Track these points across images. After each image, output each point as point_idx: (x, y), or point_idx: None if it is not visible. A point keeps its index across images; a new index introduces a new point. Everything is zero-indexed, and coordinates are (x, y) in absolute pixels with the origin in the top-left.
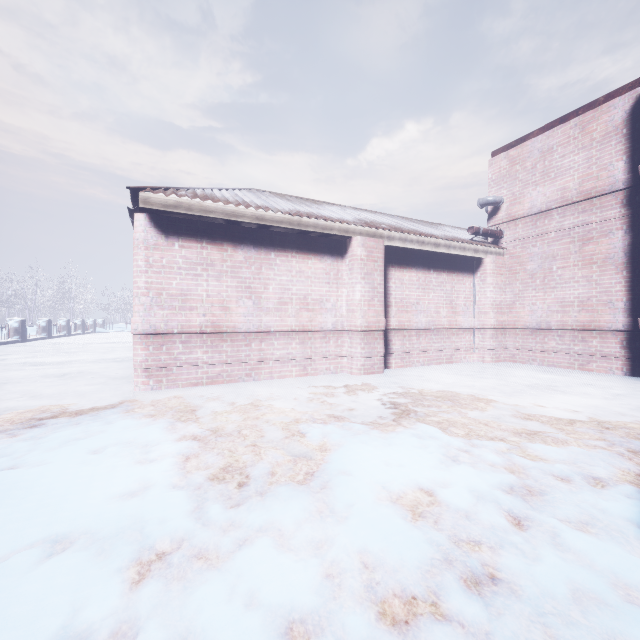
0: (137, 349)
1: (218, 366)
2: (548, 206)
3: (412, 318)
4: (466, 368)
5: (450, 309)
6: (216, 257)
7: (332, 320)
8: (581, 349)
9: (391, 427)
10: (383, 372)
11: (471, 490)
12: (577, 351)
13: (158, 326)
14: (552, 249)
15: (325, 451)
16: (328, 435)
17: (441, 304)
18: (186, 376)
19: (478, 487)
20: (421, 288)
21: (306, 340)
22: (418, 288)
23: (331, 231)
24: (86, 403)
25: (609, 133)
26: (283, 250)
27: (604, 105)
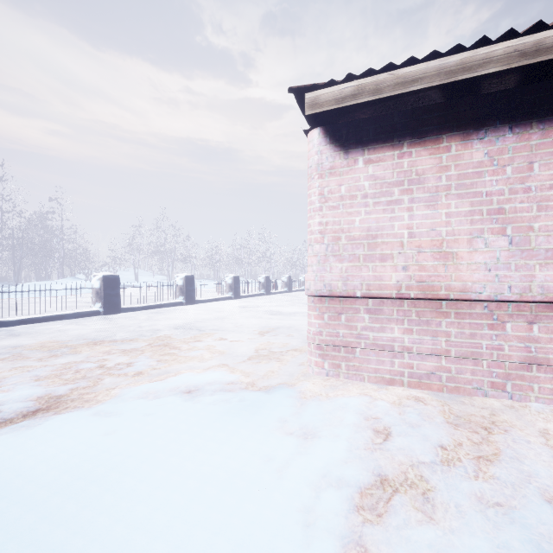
0: (310, 316)
1: (430, 358)
2: None
3: None
4: None
5: None
6: (426, 166)
7: None
8: None
9: None
10: None
11: None
12: None
13: (334, 285)
14: None
15: None
16: None
17: None
18: (374, 365)
19: None
20: None
21: None
22: None
23: None
24: (246, 381)
25: None
26: None
27: None
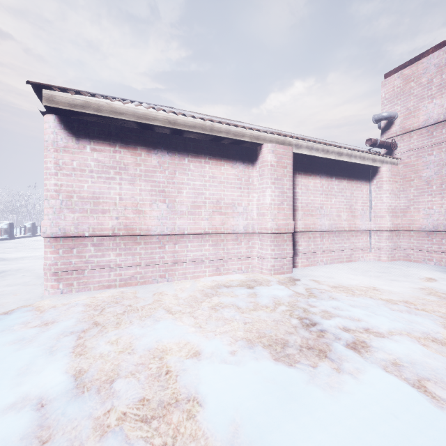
0: (46, 252)
1: (131, 268)
2: None
3: (316, 221)
4: (367, 267)
5: (350, 213)
6: (129, 161)
7: (243, 223)
8: None
9: (334, 379)
10: (292, 272)
11: None
12: None
13: (68, 229)
14: None
15: None
16: (242, 405)
17: (342, 208)
18: (98, 279)
19: None
20: (324, 194)
21: (219, 242)
22: (322, 194)
23: (242, 137)
24: None
25: None
26: (196, 156)
27: None
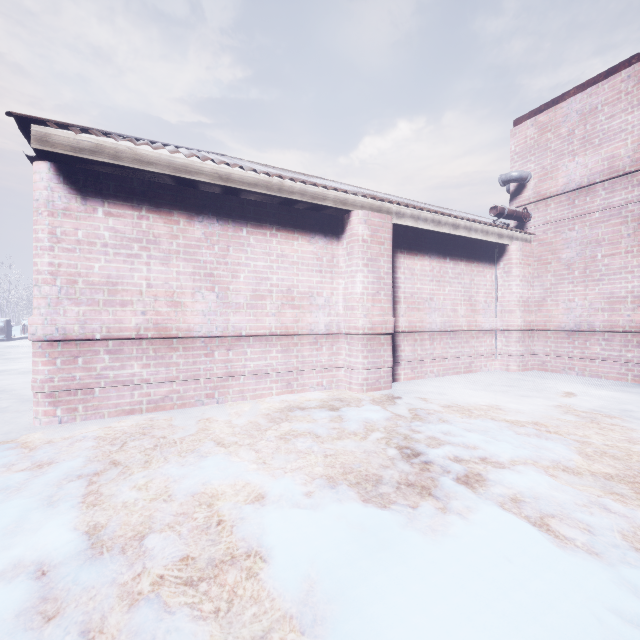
0: (36, 363)
1: (165, 385)
2: (591, 180)
3: (425, 318)
4: (491, 380)
5: (469, 307)
6: (162, 231)
7: (325, 320)
8: (637, 356)
9: (438, 521)
10: (391, 387)
11: None
12: (631, 359)
13: (69, 329)
14: (596, 232)
15: (312, 632)
16: (319, 558)
17: (458, 300)
18: (115, 401)
19: None
20: (435, 280)
21: (290, 347)
22: (432, 280)
23: (324, 201)
24: None
25: None
26: (259, 225)
27: None
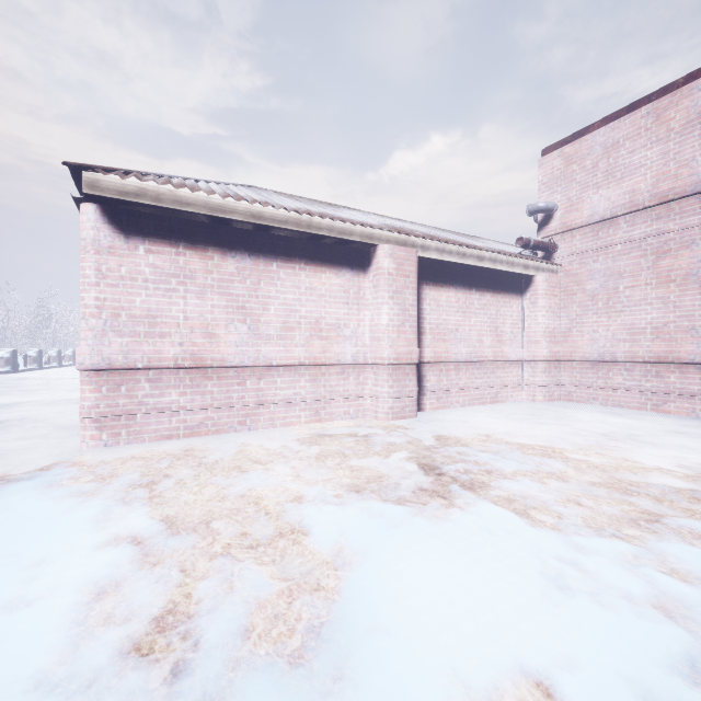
0: (84, 391)
1: (200, 412)
2: (613, 212)
3: (450, 348)
4: (516, 409)
5: (495, 337)
6: (197, 267)
7: (352, 351)
8: (655, 386)
9: (442, 512)
10: (416, 416)
11: (624, 679)
12: (650, 388)
13: (114, 359)
14: (618, 265)
15: (342, 569)
16: (347, 532)
17: (484, 331)
18: (155, 426)
19: (634, 670)
20: (461, 311)
21: (318, 376)
22: (457, 311)
23: (351, 236)
24: None
25: (691, 121)
26: (288, 260)
27: (685, 87)
